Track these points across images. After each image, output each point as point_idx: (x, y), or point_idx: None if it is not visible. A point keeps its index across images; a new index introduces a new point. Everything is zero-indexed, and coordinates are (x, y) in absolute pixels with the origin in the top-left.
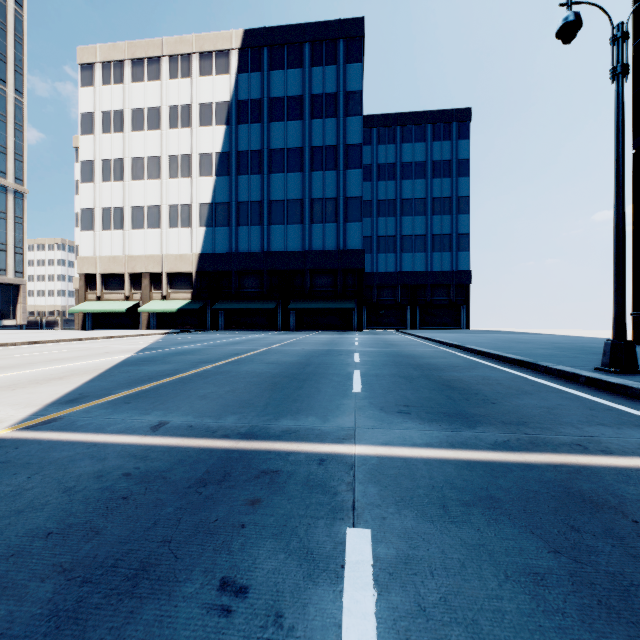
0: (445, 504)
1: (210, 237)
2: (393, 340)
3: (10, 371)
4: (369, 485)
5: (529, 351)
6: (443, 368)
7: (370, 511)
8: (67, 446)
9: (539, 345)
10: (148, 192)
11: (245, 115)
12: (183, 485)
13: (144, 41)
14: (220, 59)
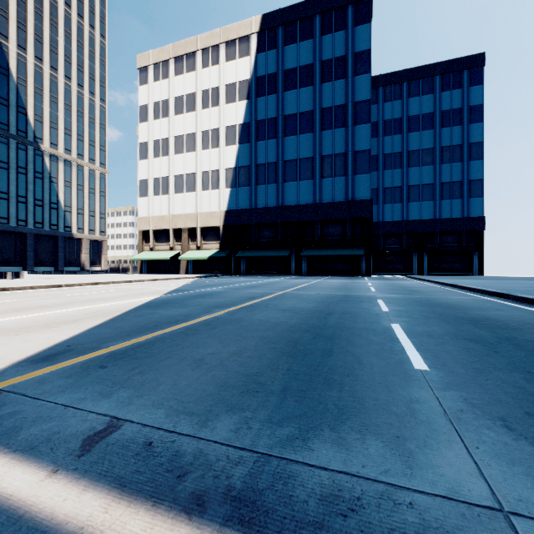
0: None
1: (234, 196)
2: (410, 286)
3: (45, 310)
4: None
5: None
6: (518, 326)
7: None
8: None
9: None
10: (186, 163)
11: (263, 89)
12: None
13: (183, 41)
14: (242, 44)
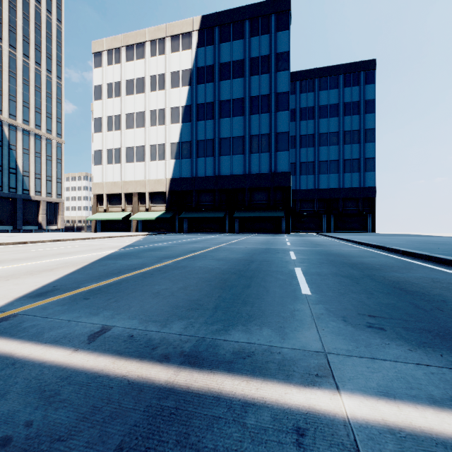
0: None
1: (178, 166)
2: (317, 241)
3: (22, 262)
4: None
5: None
6: (380, 268)
7: None
8: None
9: None
10: (136, 137)
11: (202, 77)
12: None
13: (134, 32)
14: (185, 39)
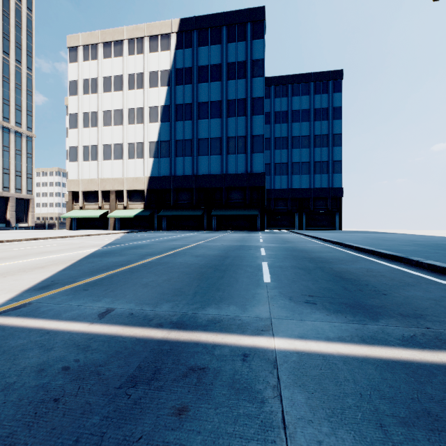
0: (381, 422)
1: (156, 165)
2: (288, 238)
3: (9, 261)
4: (295, 390)
5: (396, 247)
6: (332, 261)
7: (302, 430)
8: (24, 333)
9: (401, 242)
10: (114, 134)
11: (181, 79)
12: (114, 384)
13: (111, 30)
14: (163, 40)
